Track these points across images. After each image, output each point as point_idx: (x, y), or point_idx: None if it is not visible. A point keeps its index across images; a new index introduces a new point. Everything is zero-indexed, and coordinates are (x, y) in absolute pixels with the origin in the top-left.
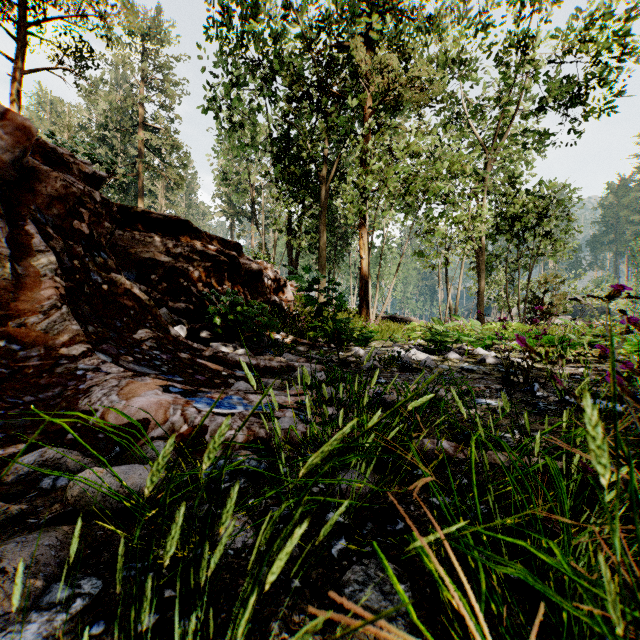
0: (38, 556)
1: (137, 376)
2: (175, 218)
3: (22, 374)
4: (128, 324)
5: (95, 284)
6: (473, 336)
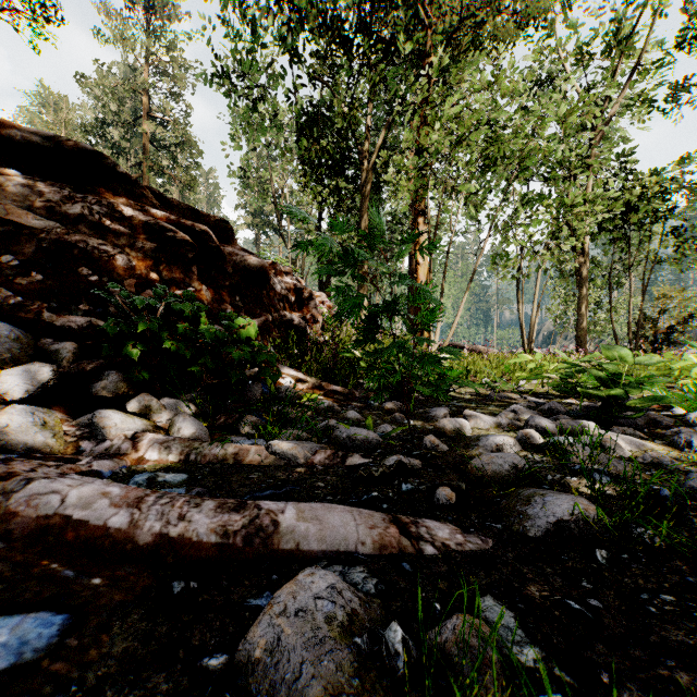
0: None
1: None
2: (70, 145)
3: None
4: None
5: None
6: None
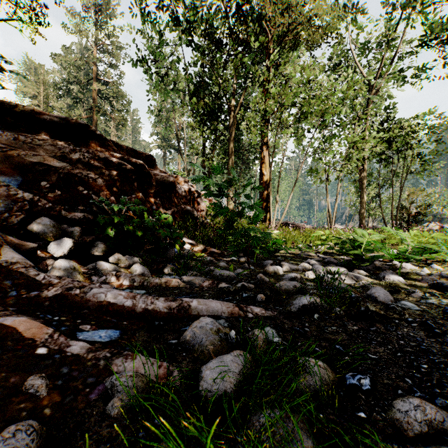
0: None
1: None
2: (73, 121)
3: None
4: None
5: None
6: (403, 250)
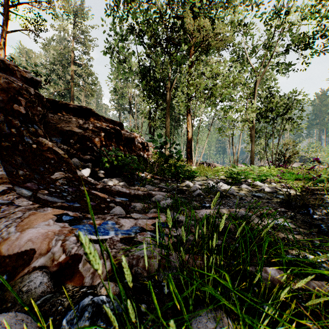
0: None
1: (41, 207)
2: (84, 107)
3: None
4: (49, 169)
5: (27, 144)
6: (255, 175)
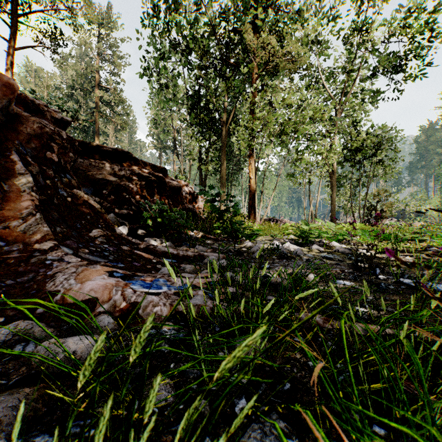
0: (2, 417)
1: (90, 264)
2: (120, 150)
3: (6, 263)
4: (85, 225)
5: (62, 197)
6: (329, 233)
